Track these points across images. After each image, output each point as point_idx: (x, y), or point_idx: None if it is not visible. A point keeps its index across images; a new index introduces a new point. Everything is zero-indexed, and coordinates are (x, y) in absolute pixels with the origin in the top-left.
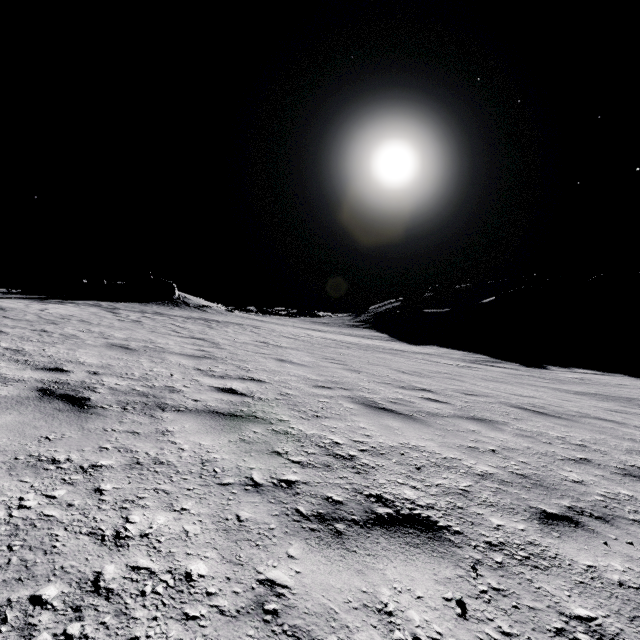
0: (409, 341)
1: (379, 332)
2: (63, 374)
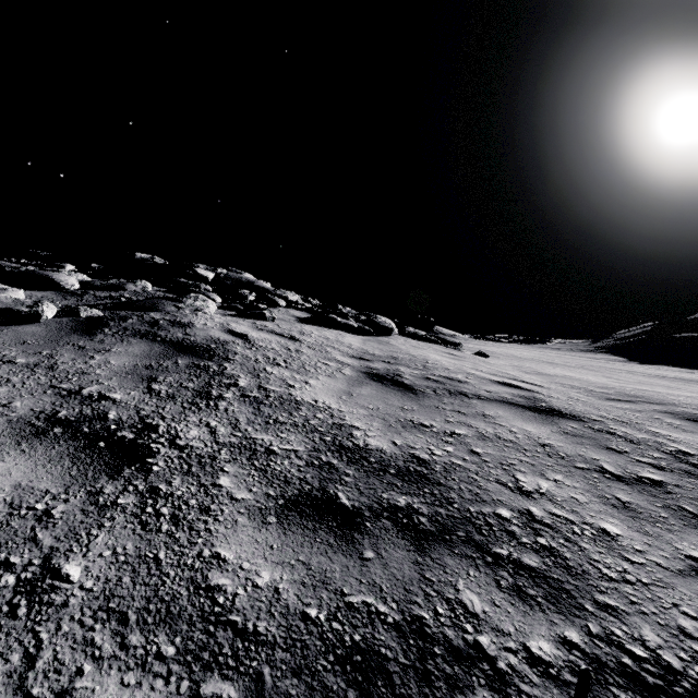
0: (640, 362)
1: (613, 356)
2: None
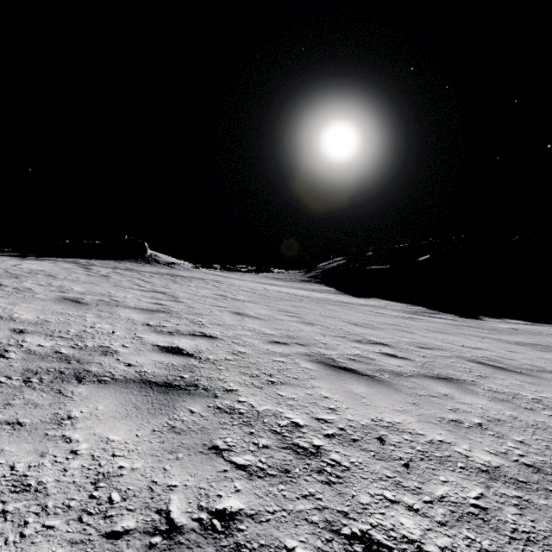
0: (354, 294)
1: (327, 286)
2: None
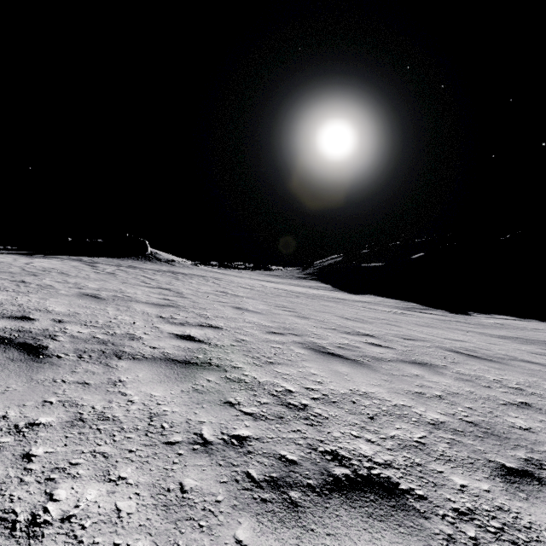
0: (349, 291)
1: (323, 283)
2: (28, 322)
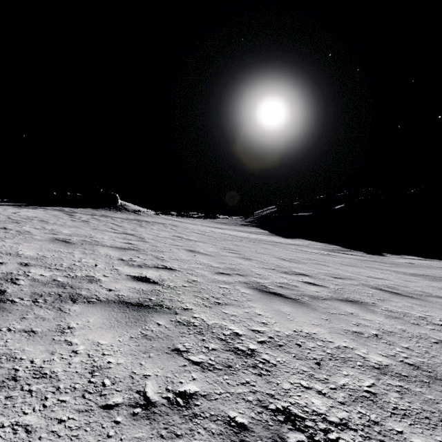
0: (283, 235)
1: (262, 229)
2: None
